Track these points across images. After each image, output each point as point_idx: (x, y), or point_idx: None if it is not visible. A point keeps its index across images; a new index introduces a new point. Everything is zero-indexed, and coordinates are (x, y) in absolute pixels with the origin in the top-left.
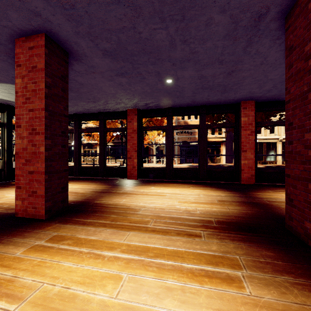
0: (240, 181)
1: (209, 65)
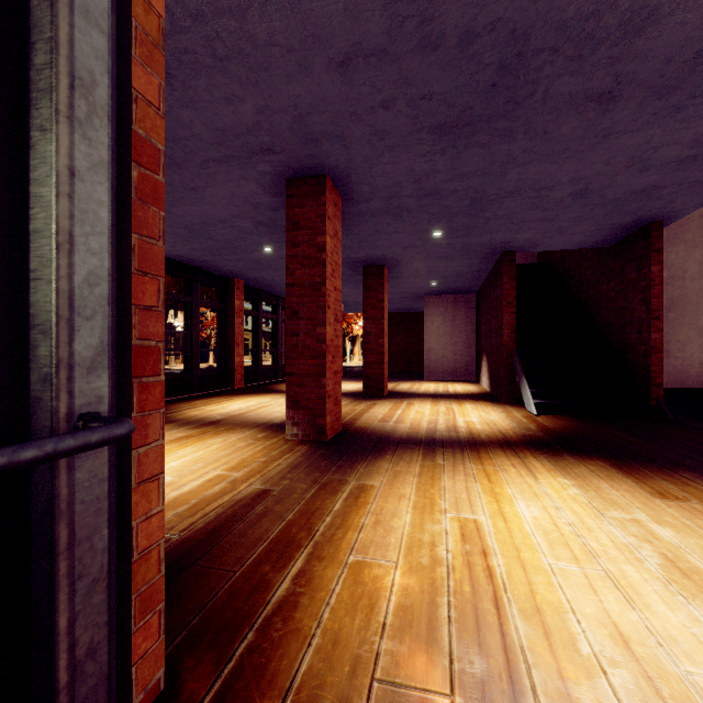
0: (233, 386)
1: None
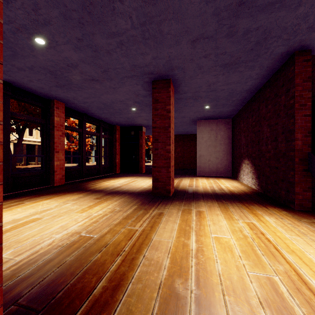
0: (53, 183)
1: (96, 66)
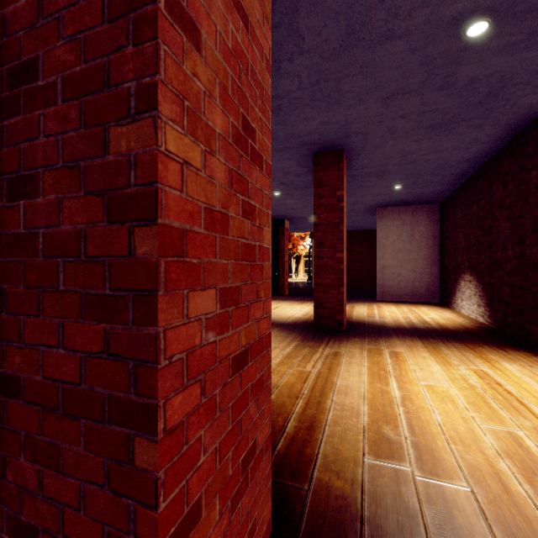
0: None
1: None
